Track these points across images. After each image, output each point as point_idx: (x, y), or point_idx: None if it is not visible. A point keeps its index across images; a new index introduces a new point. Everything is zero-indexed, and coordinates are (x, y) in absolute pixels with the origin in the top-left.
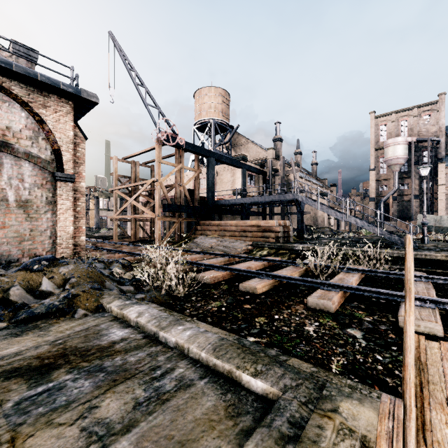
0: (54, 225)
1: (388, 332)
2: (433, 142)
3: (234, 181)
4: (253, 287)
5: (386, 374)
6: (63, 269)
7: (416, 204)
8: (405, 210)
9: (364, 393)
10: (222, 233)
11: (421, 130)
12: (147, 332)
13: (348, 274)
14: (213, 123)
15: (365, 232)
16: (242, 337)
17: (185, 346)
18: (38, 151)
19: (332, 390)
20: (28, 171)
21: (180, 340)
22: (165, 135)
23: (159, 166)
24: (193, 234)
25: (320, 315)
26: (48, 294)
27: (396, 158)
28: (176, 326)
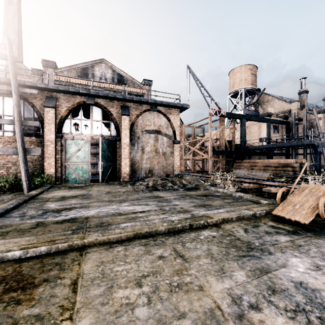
0: (172, 162)
1: None
2: None
3: (260, 132)
4: (269, 189)
5: None
6: (187, 178)
7: None
8: None
9: None
10: (252, 167)
11: None
12: (227, 194)
13: None
14: (243, 91)
15: None
16: None
17: (242, 196)
18: (168, 132)
19: None
20: (165, 140)
21: (240, 195)
22: (214, 111)
23: (211, 129)
24: (230, 168)
25: None
26: (186, 185)
27: None
28: (238, 193)
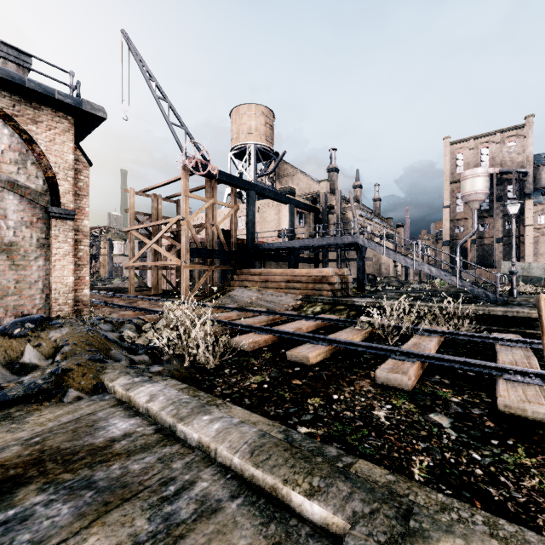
0: (47, 275)
1: (484, 418)
2: (519, 174)
3: (279, 220)
4: (304, 356)
5: (489, 481)
6: (54, 334)
7: (498, 248)
8: (486, 256)
9: (464, 516)
10: (265, 284)
11: (504, 160)
12: (160, 423)
13: (424, 337)
14: (253, 149)
15: (439, 282)
16: (290, 427)
17: (212, 446)
18: (26, 179)
19: (423, 521)
20: (13, 205)
21: (205, 437)
22: (193, 162)
23: (186, 200)
24: (229, 285)
25: (392, 394)
26: (32, 368)
27: (475, 193)
28: (200, 415)
